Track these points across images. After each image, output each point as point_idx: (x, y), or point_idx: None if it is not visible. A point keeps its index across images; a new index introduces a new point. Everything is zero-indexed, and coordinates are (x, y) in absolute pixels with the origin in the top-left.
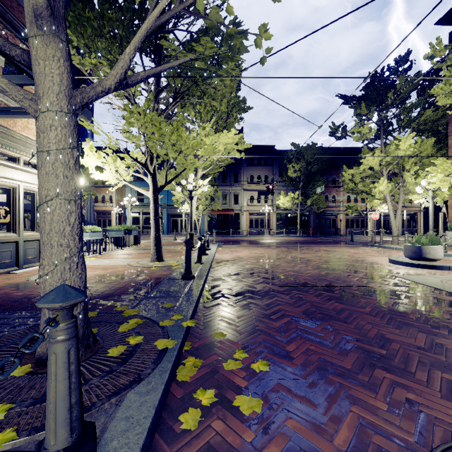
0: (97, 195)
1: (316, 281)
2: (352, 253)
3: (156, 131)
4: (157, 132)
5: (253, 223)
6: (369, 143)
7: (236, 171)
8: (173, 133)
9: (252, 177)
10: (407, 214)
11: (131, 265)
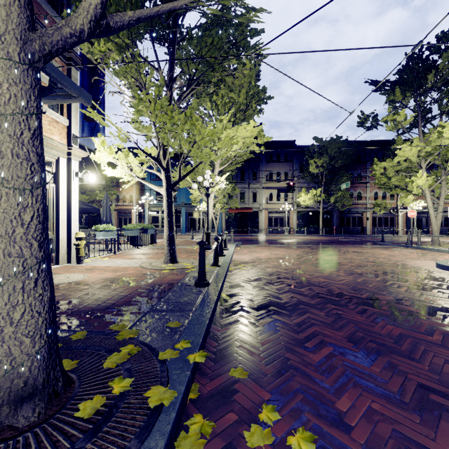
0: (119, 195)
1: (353, 291)
2: (387, 256)
3: (167, 120)
4: (169, 121)
5: (272, 222)
6: (404, 133)
7: (254, 168)
8: (186, 123)
9: (271, 174)
10: (443, 211)
11: (143, 267)
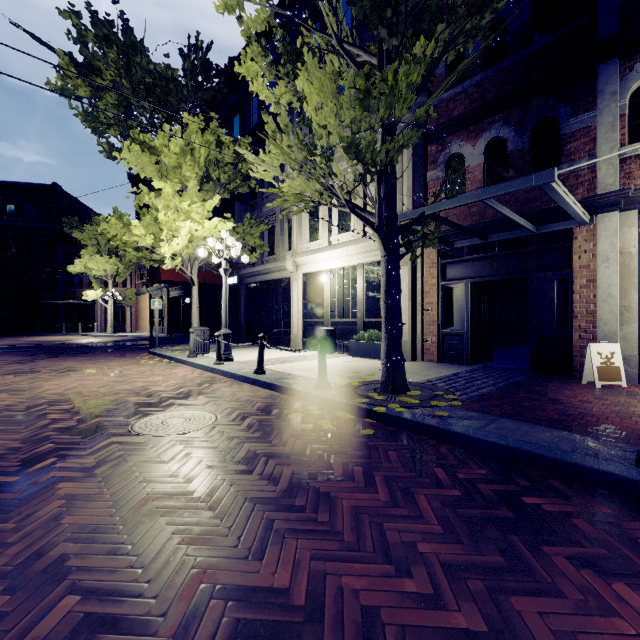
0: None
1: None
2: None
3: None
4: None
5: None
6: None
7: None
8: None
9: None
10: None
11: None
